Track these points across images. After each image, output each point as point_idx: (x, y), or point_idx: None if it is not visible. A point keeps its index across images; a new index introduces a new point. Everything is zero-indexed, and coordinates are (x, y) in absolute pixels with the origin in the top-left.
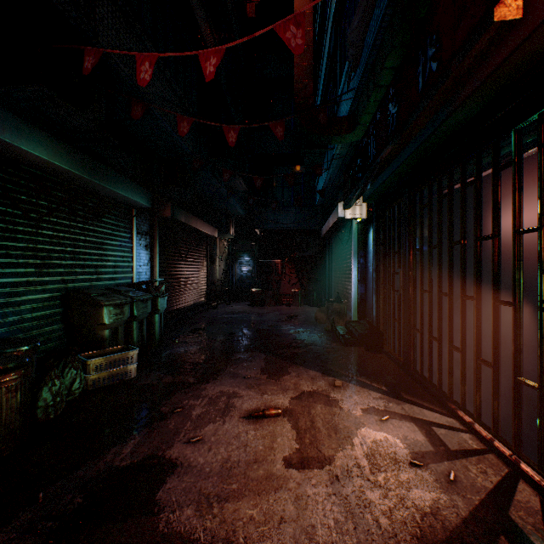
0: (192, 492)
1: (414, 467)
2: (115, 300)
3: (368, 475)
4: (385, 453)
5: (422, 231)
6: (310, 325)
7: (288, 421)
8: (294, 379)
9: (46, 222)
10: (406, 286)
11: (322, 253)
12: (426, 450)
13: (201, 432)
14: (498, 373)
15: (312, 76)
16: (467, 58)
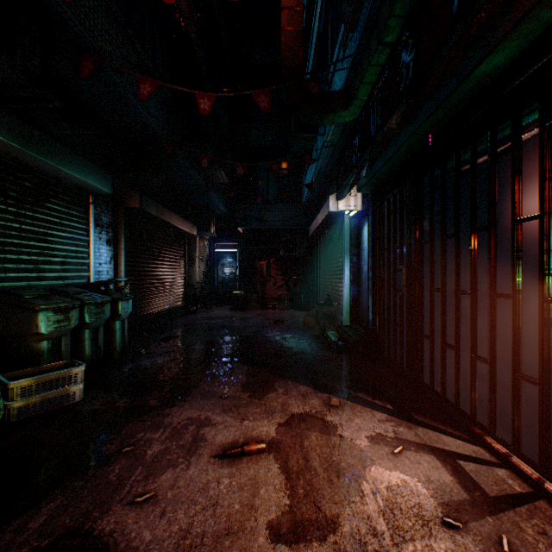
0: None
1: (450, 530)
2: (56, 303)
3: (390, 549)
4: (407, 507)
5: (433, 219)
6: (298, 330)
7: (275, 459)
8: (282, 397)
9: None
10: (412, 285)
11: (310, 254)
12: (459, 498)
13: (154, 483)
14: (549, 393)
15: (302, 43)
16: None
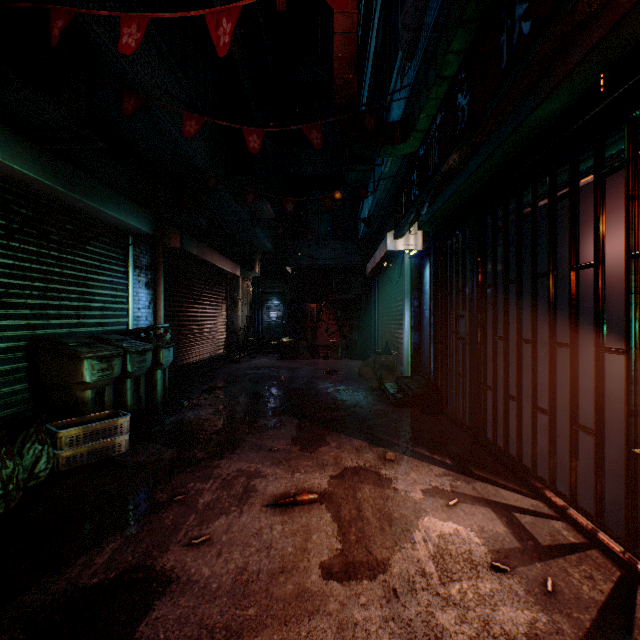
0: (190, 624)
1: (497, 573)
2: (100, 351)
3: (437, 587)
4: (457, 553)
5: (495, 263)
6: (353, 382)
7: (327, 509)
8: (334, 451)
9: (3, 247)
10: (474, 333)
11: (367, 296)
12: (510, 546)
13: (208, 528)
14: (602, 443)
15: (356, 71)
16: (580, 2)
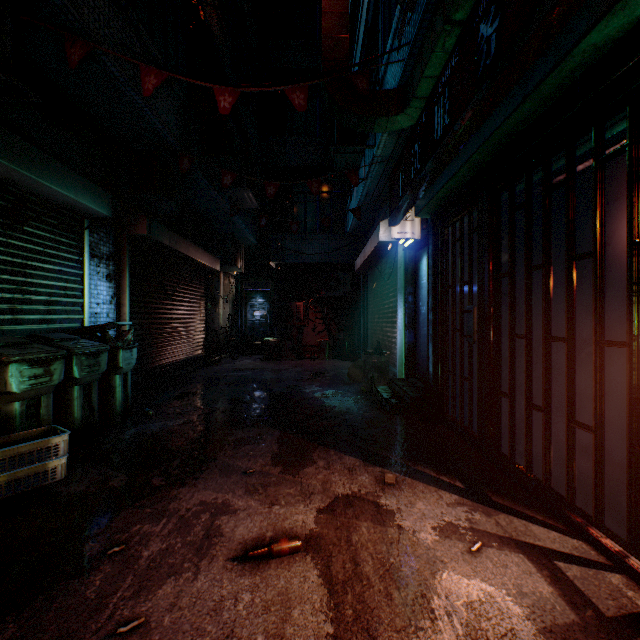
0: None
1: None
2: (32, 353)
3: None
4: (496, 636)
5: (513, 246)
6: (342, 384)
7: (313, 563)
8: (322, 473)
9: None
10: (485, 330)
11: (355, 293)
12: (565, 620)
13: (146, 603)
14: None
15: (347, 30)
16: None
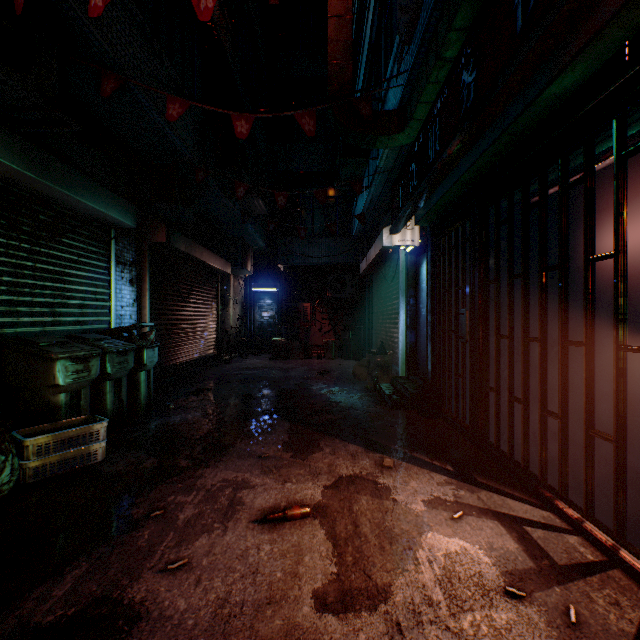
0: None
1: (513, 600)
2: (74, 351)
3: (446, 619)
4: (466, 576)
5: (499, 257)
6: (347, 382)
7: (321, 525)
8: (328, 458)
9: None
10: (475, 331)
11: (361, 295)
12: (524, 566)
13: (187, 550)
14: (624, 451)
15: (351, 57)
16: None
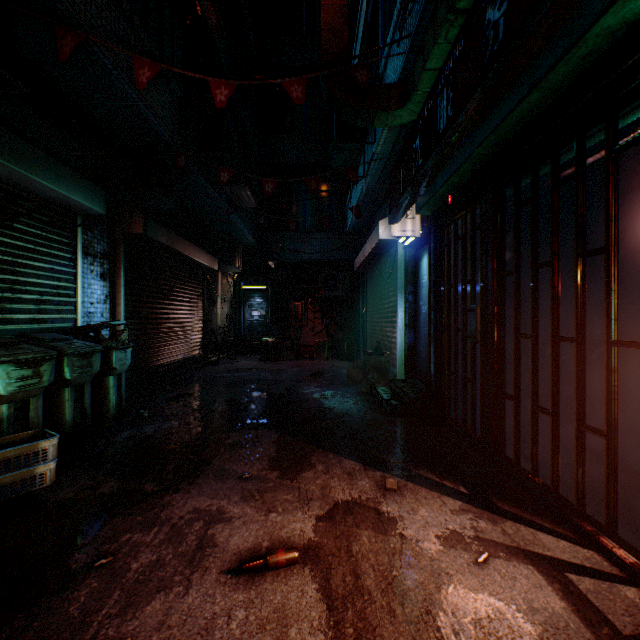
0: None
1: None
2: (20, 354)
3: None
4: None
5: (518, 243)
6: (341, 385)
7: (312, 576)
8: (321, 478)
9: None
10: (489, 330)
11: (354, 293)
12: (580, 639)
13: (133, 621)
14: None
15: (346, 23)
16: None
